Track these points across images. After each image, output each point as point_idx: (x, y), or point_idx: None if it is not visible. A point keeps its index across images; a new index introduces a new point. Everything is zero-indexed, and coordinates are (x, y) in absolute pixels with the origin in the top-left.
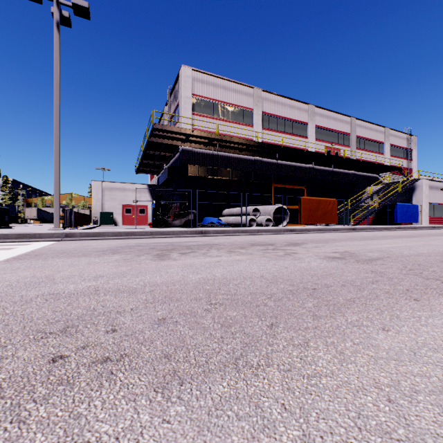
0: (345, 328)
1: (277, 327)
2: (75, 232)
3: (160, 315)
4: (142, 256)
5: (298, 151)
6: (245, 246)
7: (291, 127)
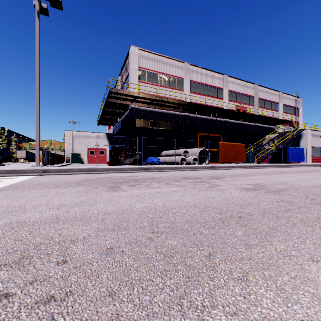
0: (277, 259)
1: (215, 258)
2: (50, 168)
3: (108, 245)
4: (99, 187)
5: (216, 109)
6: (179, 179)
7: (211, 91)
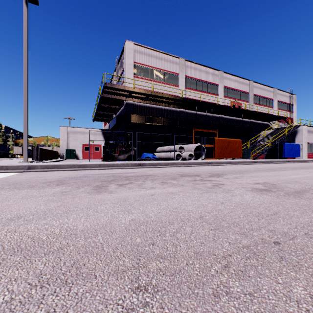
0: None
1: None
2: (37, 164)
3: None
4: (82, 188)
5: (212, 105)
6: (175, 176)
7: (206, 87)
